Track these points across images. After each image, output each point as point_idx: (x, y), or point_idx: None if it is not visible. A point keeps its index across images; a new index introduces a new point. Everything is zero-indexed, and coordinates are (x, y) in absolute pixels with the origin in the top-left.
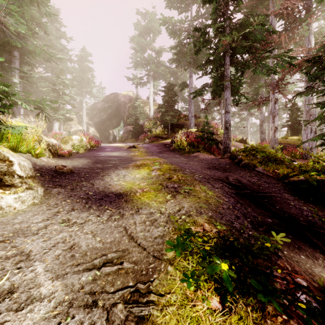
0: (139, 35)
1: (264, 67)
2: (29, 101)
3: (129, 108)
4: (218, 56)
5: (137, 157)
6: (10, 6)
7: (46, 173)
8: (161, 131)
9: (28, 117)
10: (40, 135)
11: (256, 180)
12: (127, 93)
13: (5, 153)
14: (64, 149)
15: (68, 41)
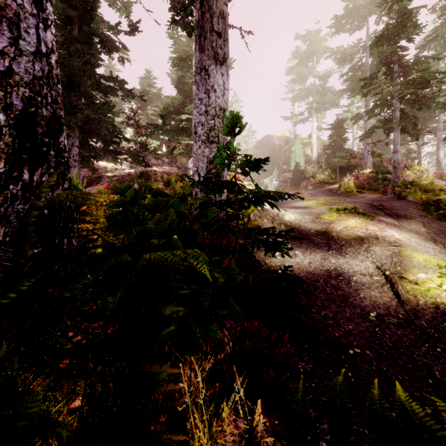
0: (298, 63)
1: (438, 103)
2: None
3: (286, 152)
4: (384, 101)
5: None
6: None
7: None
8: (326, 176)
9: None
10: None
11: (398, 204)
12: (282, 133)
13: None
14: None
15: None
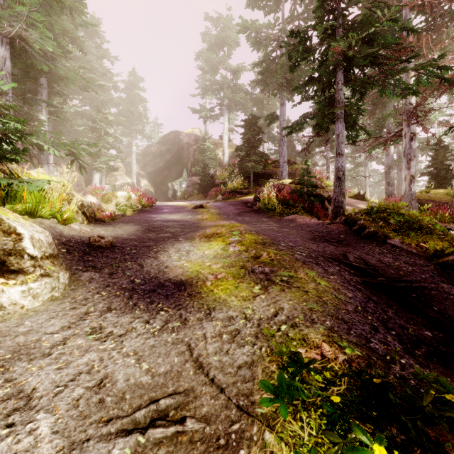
0: (208, 50)
1: (397, 86)
2: (59, 144)
3: (195, 152)
4: (325, 72)
5: (206, 221)
6: (33, 15)
7: (76, 248)
8: (239, 184)
9: (60, 167)
10: (71, 192)
11: (391, 260)
12: (192, 131)
13: (11, 222)
14: (105, 210)
15: (112, 62)
